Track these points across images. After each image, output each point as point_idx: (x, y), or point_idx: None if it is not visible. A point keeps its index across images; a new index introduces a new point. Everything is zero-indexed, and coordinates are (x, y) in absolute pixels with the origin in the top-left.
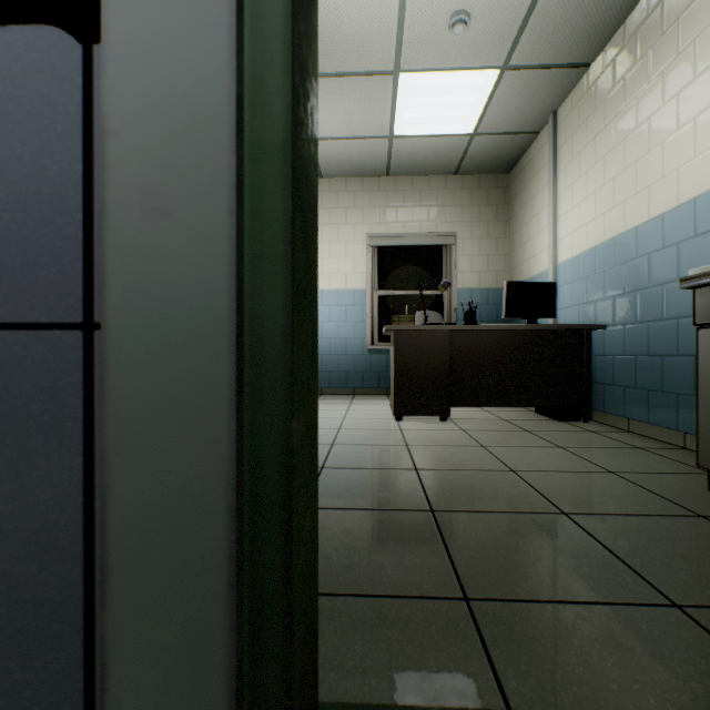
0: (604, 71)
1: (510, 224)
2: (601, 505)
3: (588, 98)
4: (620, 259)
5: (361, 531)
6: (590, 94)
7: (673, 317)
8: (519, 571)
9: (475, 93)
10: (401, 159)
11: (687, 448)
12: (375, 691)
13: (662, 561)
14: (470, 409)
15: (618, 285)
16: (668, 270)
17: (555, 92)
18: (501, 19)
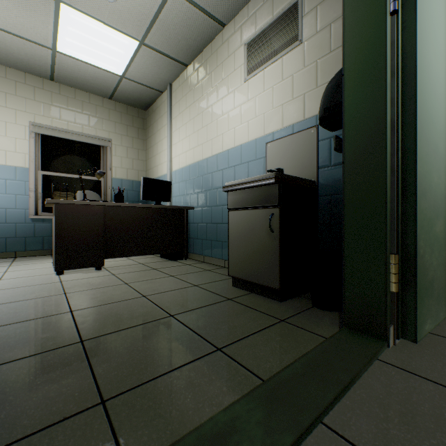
0: (194, 72)
1: (147, 142)
2: (190, 305)
3: (187, 83)
4: (201, 173)
5: (4, 385)
6: (188, 82)
7: (221, 205)
8: (143, 363)
9: (123, 49)
10: (64, 71)
11: (226, 267)
12: None
13: (215, 327)
14: (120, 259)
15: (200, 187)
16: (219, 182)
17: (171, 72)
18: (140, 10)
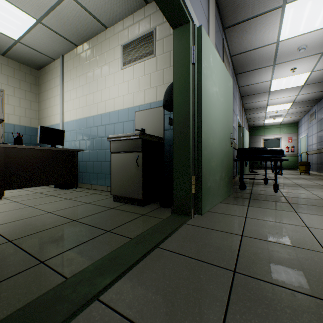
0: (83, 52)
1: (39, 96)
2: (86, 214)
3: (77, 59)
4: (89, 126)
5: None
6: (78, 58)
7: (104, 149)
8: (62, 244)
9: (21, 21)
10: None
11: (108, 191)
12: (8, 313)
13: (105, 222)
14: (17, 191)
15: (88, 135)
16: (103, 133)
17: (63, 47)
18: None
